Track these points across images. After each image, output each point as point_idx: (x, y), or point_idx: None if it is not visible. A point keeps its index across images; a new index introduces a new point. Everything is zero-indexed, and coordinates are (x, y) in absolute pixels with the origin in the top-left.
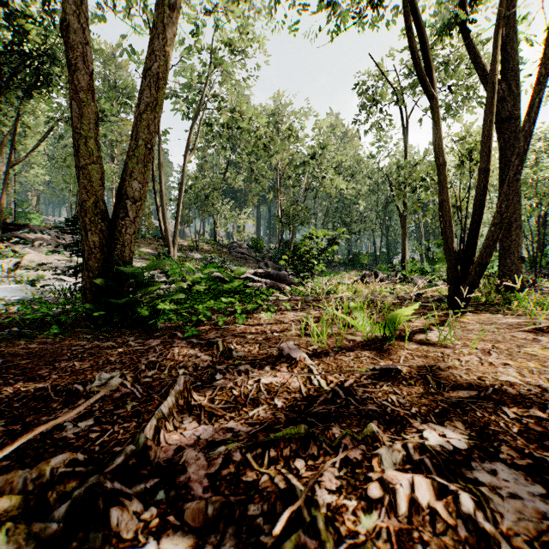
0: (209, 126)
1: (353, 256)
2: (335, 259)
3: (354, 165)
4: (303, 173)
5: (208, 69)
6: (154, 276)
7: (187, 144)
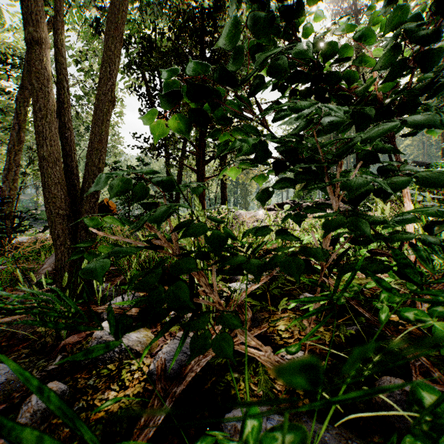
0: None
1: None
2: None
3: None
4: None
5: None
6: None
7: None
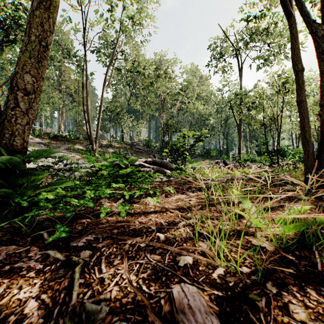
0: (118, 70)
1: (207, 150)
2: (196, 152)
3: (207, 96)
4: (176, 100)
5: (117, 35)
6: (81, 163)
7: (104, 80)
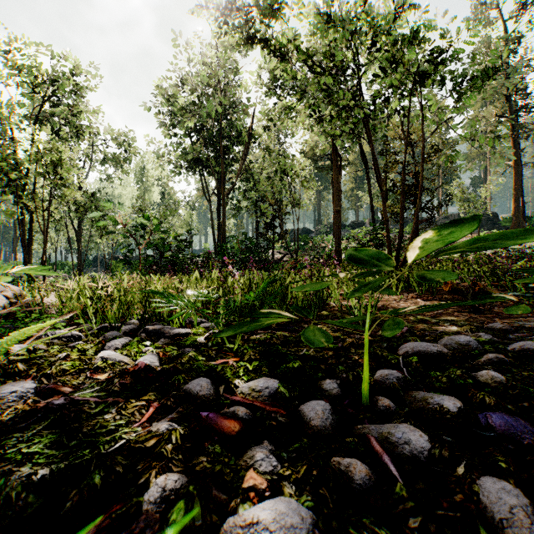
0: None
1: None
2: None
3: None
4: None
5: None
6: None
7: None
